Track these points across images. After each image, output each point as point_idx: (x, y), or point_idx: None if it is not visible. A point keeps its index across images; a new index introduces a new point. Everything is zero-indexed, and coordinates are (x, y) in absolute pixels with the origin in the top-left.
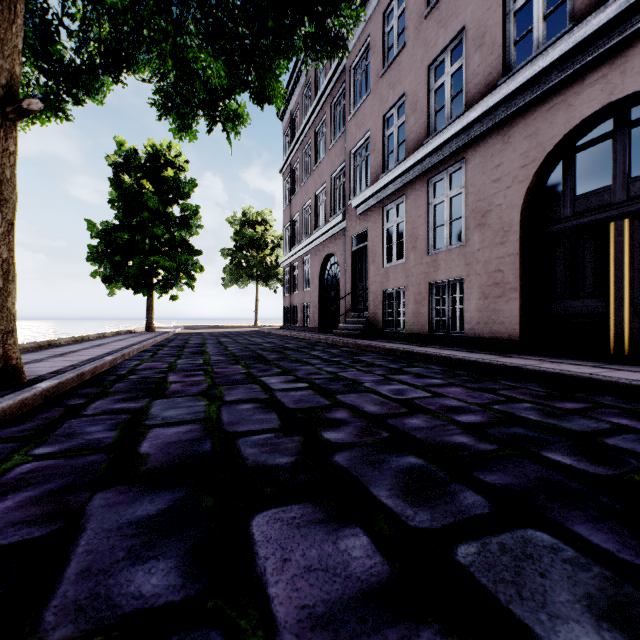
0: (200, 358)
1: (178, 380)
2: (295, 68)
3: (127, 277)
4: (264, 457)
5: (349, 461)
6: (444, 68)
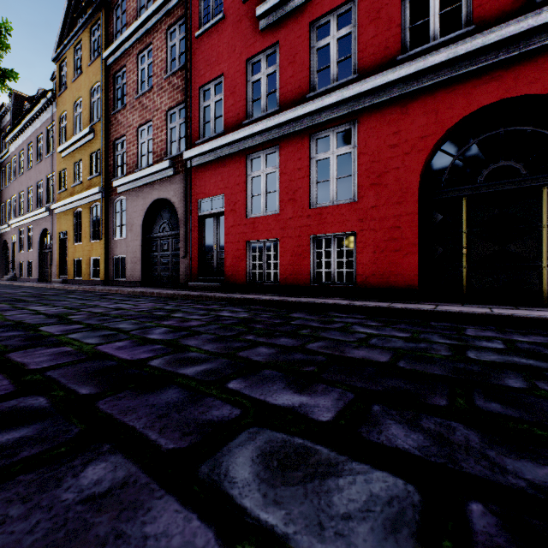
0: None
1: None
2: None
3: None
4: None
5: None
6: None
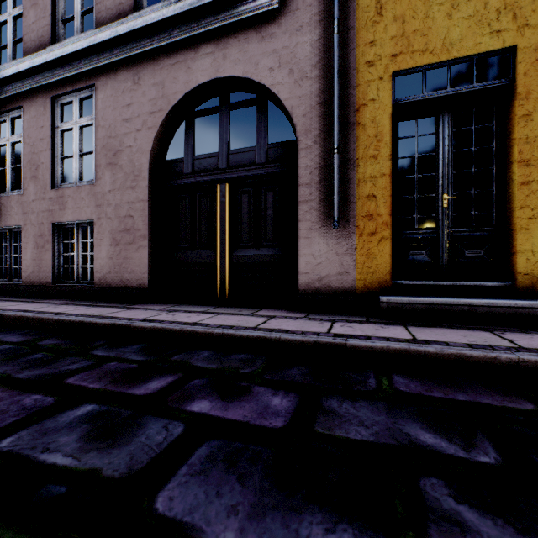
0: None
1: None
2: None
3: None
4: None
5: None
6: None
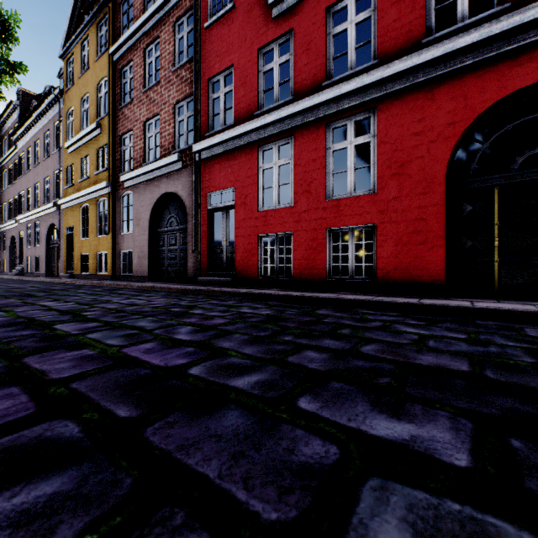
0: None
1: None
2: None
3: None
4: None
5: None
6: None
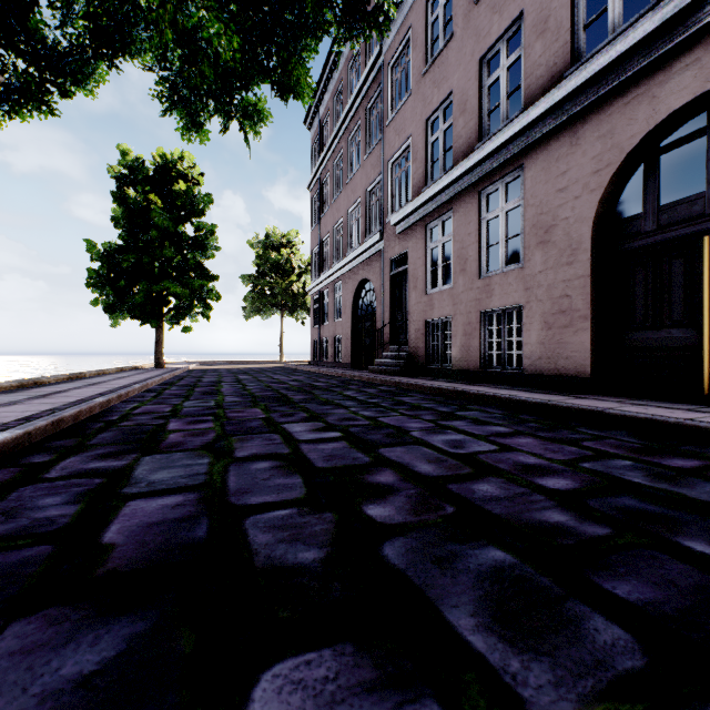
0: (212, 399)
1: (180, 428)
2: (325, 69)
3: (132, 305)
4: (281, 550)
5: (405, 557)
6: (494, 68)
